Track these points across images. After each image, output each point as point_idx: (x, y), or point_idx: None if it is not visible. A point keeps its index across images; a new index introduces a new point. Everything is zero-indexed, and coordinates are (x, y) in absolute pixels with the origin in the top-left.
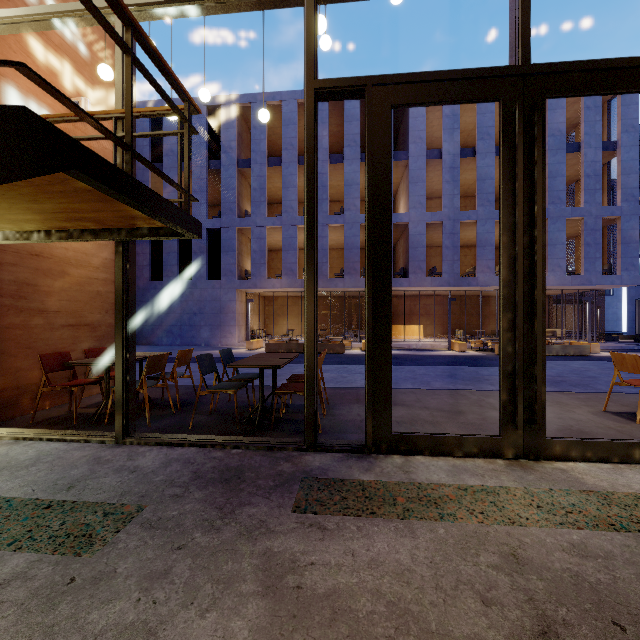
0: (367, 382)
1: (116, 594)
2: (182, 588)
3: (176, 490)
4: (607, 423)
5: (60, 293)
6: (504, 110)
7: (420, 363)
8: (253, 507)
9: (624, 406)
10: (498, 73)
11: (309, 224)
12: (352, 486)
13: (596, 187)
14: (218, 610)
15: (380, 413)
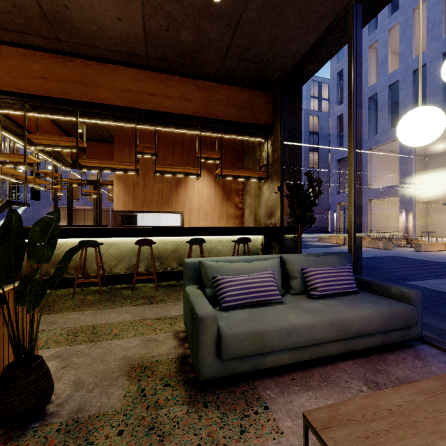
0: None
1: None
2: None
3: None
4: None
5: None
6: (94, 187)
7: None
8: None
9: None
10: (93, 181)
11: (55, 205)
12: None
13: None
14: None
15: None
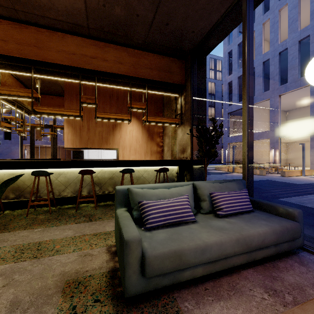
0: None
1: None
2: None
3: None
4: None
5: None
6: (51, 130)
7: None
8: None
9: None
10: (50, 125)
11: (20, 143)
12: None
13: None
14: None
15: None
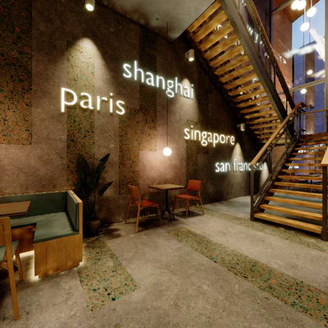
0: None
1: None
2: None
3: None
4: None
5: (280, 156)
6: None
7: None
8: None
9: None
10: None
11: None
12: None
13: None
14: None
15: None
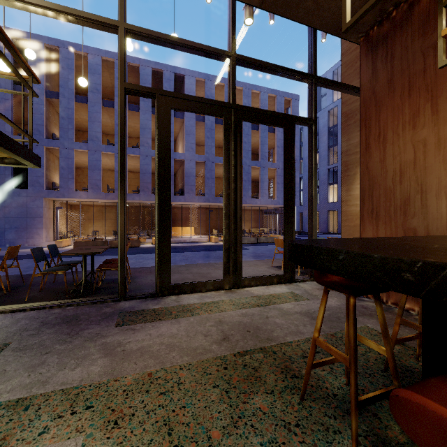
0: (157, 258)
1: (12, 377)
2: (56, 365)
3: (31, 332)
4: (271, 271)
5: None
6: (225, 123)
7: (191, 250)
8: (90, 329)
9: (280, 263)
10: (222, 104)
11: (121, 167)
12: (149, 311)
13: (282, 153)
14: (81, 366)
15: (164, 274)
